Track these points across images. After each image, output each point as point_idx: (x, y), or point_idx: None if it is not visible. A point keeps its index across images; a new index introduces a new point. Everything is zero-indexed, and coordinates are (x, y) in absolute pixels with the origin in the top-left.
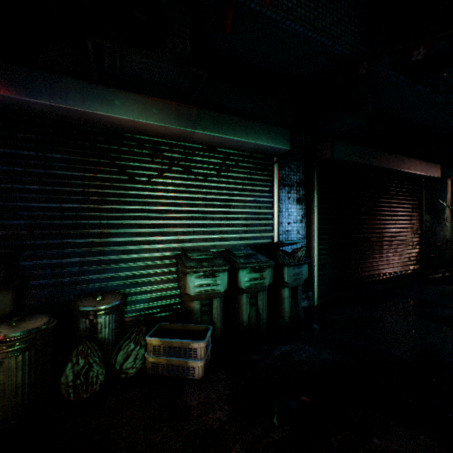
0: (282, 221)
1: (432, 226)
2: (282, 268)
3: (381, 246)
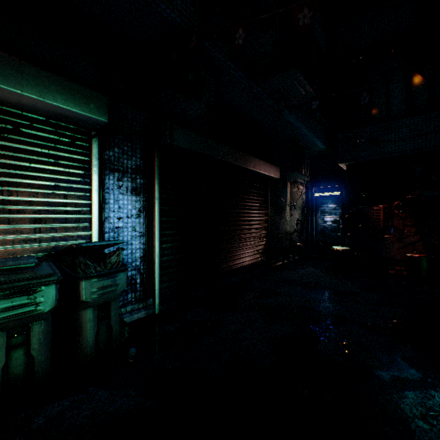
0: (110, 215)
1: (277, 220)
2: (78, 282)
3: (232, 241)
